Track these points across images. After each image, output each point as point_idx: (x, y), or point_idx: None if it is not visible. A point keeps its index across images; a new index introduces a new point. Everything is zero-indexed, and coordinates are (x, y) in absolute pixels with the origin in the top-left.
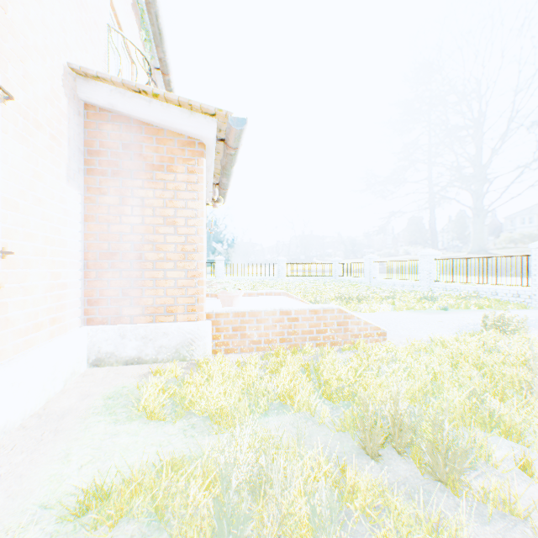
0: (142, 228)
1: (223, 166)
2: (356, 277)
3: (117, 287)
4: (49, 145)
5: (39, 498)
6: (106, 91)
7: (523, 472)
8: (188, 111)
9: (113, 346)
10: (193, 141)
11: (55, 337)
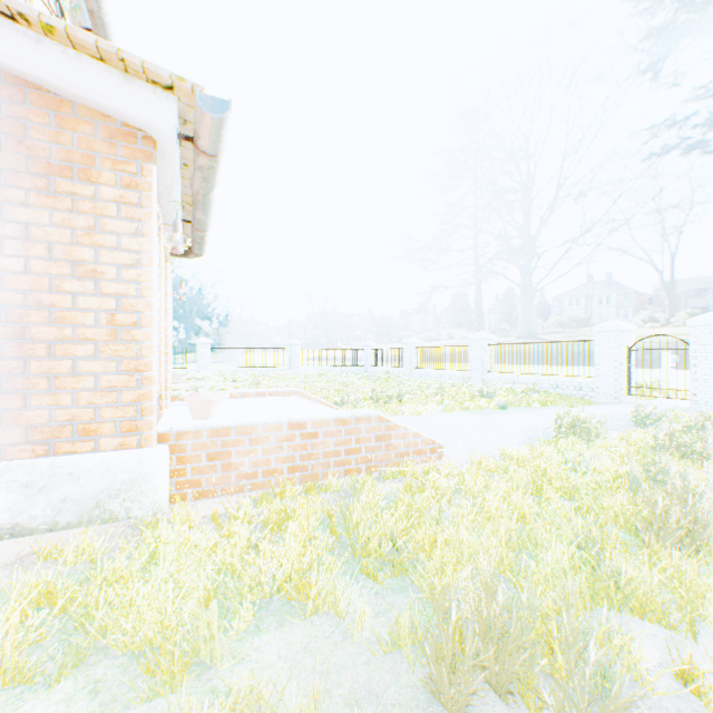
0: (24, 279)
1: (194, 189)
2: (392, 367)
3: None
4: None
5: None
6: None
7: (686, 690)
8: (120, 73)
9: None
10: (133, 132)
11: None
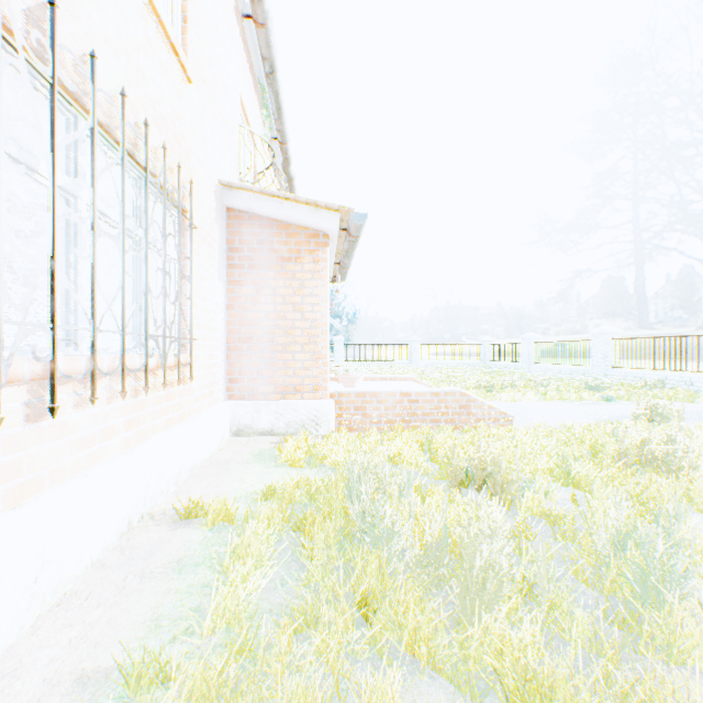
0: (274, 314)
1: (344, 250)
2: (516, 363)
3: (252, 368)
4: (208, 252)
5: (235, 494)
6: (246, 197)
7: (571, 504)
8: (314, 208)
9: (250, 419)
10: (318, 233)
11: (210, 407)
